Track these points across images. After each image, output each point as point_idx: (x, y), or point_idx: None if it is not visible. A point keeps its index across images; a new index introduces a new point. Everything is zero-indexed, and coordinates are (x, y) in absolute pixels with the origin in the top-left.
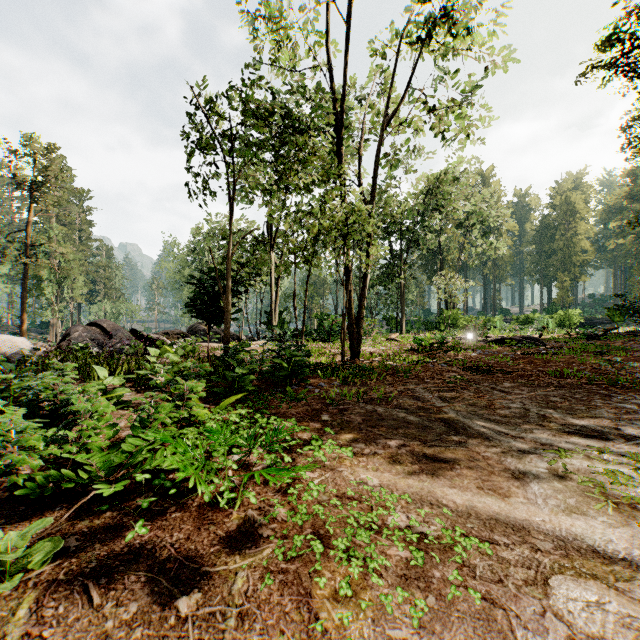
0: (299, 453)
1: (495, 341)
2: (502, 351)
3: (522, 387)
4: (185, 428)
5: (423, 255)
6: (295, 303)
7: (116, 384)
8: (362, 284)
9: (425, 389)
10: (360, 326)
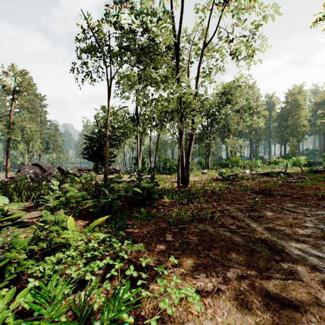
0: (145, 290)
1: (263, 174)
2: (269, 180)
3: (301, 207)
4: (46, 257)
5: (218, 128)
6: (150, 152)
7: (14, 209)
8: (189, 141)
9: (236, 209)
10: (188, 166)
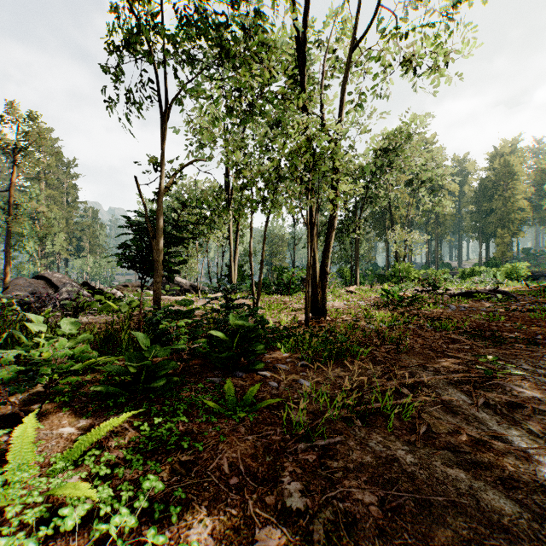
0: None
1: (460, 294)
2: (477, 306)
3: None
4: None
5: (373, 214)
6: (250, 253)
7: None
8: (327, 231)
9: (443, 379)
10: (325, 279)
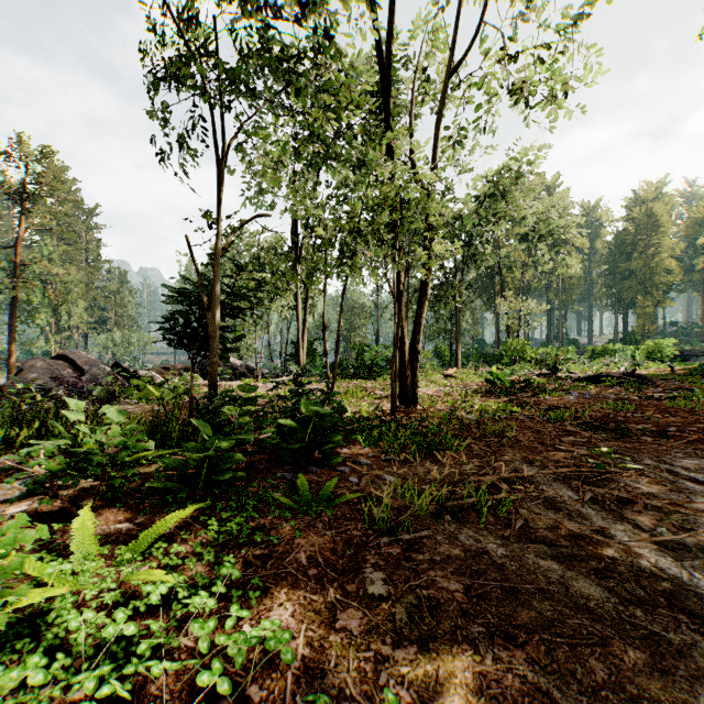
0: None
1: (586, 379)
2: (605, 393)
3: None
4: None
5: (479, 276)
6: (324, 327)
7: None
8: (419, 300)
9: (550, 475)
10: (416, 360)
